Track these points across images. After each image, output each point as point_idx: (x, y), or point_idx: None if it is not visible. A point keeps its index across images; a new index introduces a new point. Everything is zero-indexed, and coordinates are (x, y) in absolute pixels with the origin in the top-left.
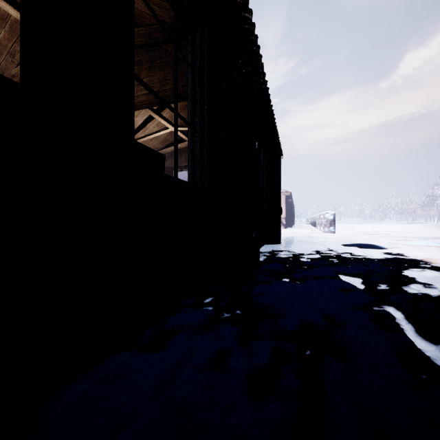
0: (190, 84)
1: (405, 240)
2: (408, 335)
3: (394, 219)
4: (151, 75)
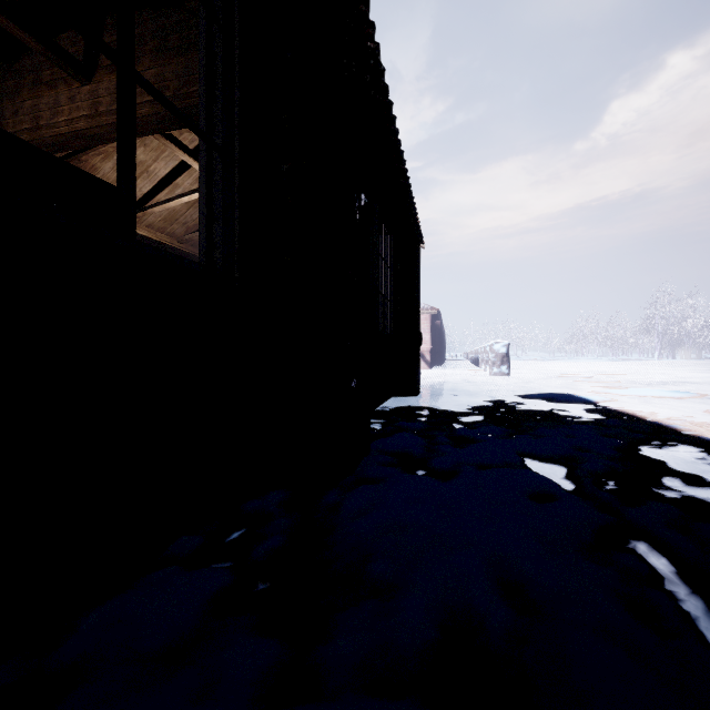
0: (203, 42)
1: (621, 388)
2: (708, 641)
3: (596, 354)
4: (161, 64)
